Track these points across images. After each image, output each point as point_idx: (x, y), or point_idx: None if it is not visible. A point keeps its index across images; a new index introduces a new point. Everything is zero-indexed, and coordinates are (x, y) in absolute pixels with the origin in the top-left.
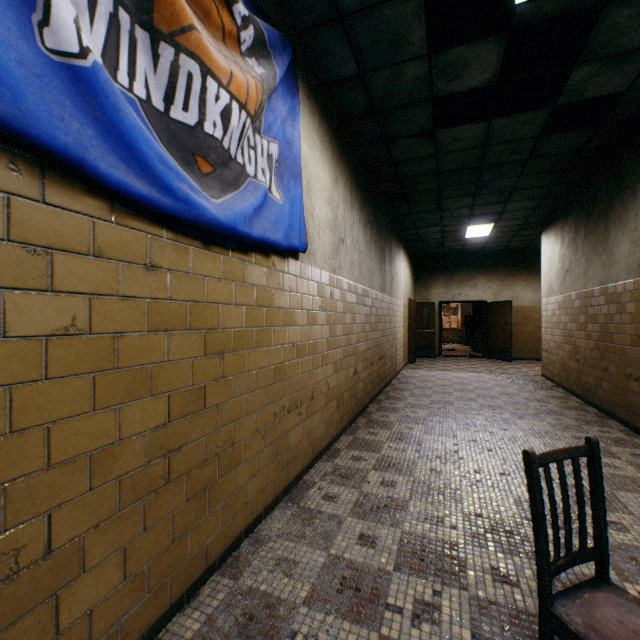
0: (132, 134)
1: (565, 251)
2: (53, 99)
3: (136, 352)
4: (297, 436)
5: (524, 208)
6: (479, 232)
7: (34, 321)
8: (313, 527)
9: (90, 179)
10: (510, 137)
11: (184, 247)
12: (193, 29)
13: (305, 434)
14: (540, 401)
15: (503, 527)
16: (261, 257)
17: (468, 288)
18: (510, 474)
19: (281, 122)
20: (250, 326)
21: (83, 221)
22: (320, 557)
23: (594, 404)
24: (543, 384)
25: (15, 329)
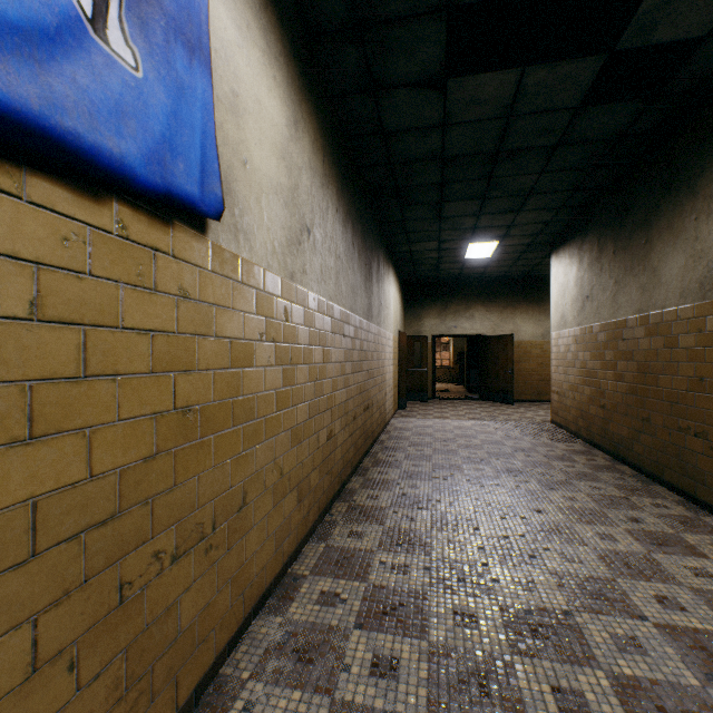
0: None
1: (585, 274)
2: None
3: None
4: (203, 597)
5: (537, 221)
6: (481, 252)
7: None
8: None
9: None
10: (543, 104)
11: None
12: None
13: (225, 581)
14: (564, 459)
15: None
16: (64, 192)
17: (465, 320)
18: (579, 611)
19: None
20: (4, 377)
21: None
22: None
23: (628, 462)
24: (557, 433)
25: None
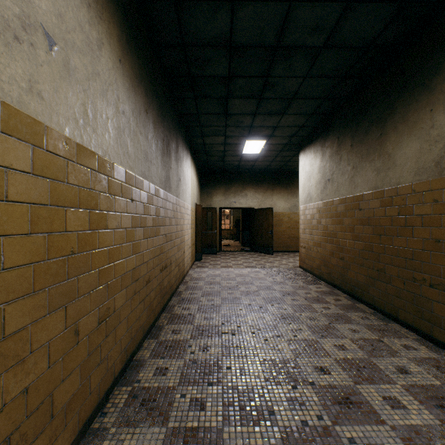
0: None
1: (327, 163)
2: None
3: None
4: None
5: (294, 125)
6: (254, 148)
7: None
8: None
9: None
10: None
11: None
12: None
13: None
14: (320, 301)
15: None
16: None
17: (241, 197)
18: None
19: None
20: None
21: None
22: None
23: (365, 301)
24: (307, 277)
25: None
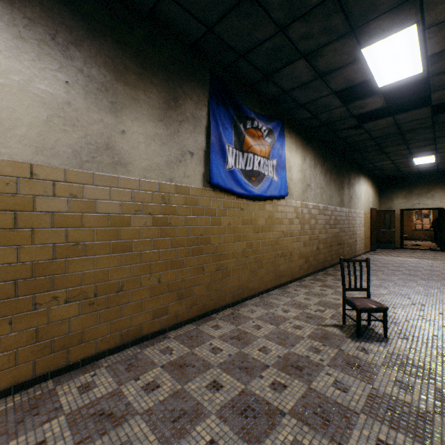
0: (239, 180)
1: None
2: (228, 179)
3: (239, 230)
4: (284, 267)
5: None
6: (425, 160)
7: (225, 223)
8: (288, 294)
9: (233, 192)
10: (411, 119)
11: (248, 203)
12: (251, 146)
13: (288, 268)
14: None
15: None
16: (270, 201)
17: (426, 199)
18: (387, 294)
19: (277, 150)
20: (266, 224)
21: (231, 201)
22: (289, 299)
23: None
24: None
25: (223, 224)
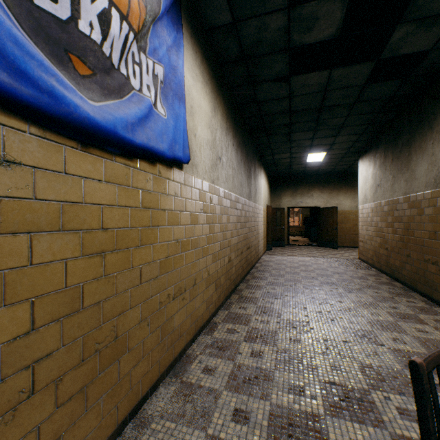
0: None
1: (377, 171)
2: None
3: None
4: (181, 318)
5: (348, 141)
6: (316, 158)
7: None
8: (193, 403)
9: None
10: (344, 84)
11: (55, 145)
12: None
13: (188, 315)
14: (361, 278)
15: (354, 394)
16: (146, 164)
17: (307, 198)
18: (351, 341)
19: (166, 49)
20: (135, 226)
21: None
22: (198, 439)
23: (399, 280)
24: (361, 265)
25: None
